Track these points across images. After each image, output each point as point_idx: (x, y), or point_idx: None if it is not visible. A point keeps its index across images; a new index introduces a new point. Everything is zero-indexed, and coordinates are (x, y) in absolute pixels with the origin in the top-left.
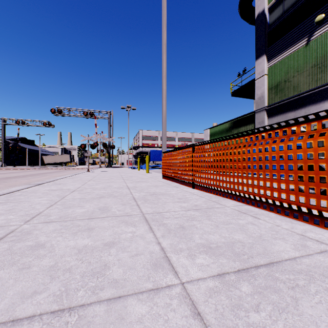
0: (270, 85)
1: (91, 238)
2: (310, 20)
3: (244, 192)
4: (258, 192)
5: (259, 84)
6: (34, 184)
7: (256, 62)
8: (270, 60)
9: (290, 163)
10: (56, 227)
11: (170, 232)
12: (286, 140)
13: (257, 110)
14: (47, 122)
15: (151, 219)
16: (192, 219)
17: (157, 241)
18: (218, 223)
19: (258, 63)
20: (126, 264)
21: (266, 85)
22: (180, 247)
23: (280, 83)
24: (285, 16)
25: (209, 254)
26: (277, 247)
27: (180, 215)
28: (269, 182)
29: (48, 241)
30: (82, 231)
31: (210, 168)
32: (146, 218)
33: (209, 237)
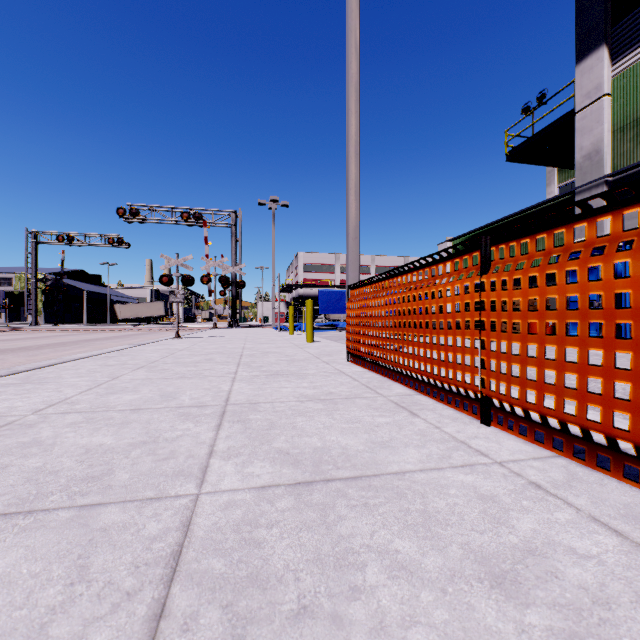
0: (619, 120)
1: None
2: None
3: None
4: None
5: (587, 122)
6: None
7: (578, 68)
8: (621, 57)
9: None
10: None
11: None
12: None
13: (580, 188)
14: (116, 237)
15: None
16: None
17: None
18: None
19: (584, 70)
20: None
21: (607, 121)
22: None
23: None
24: None
25: None
26: None
27: None
28: None
29: None
30: None
31: None
32: None
33: None
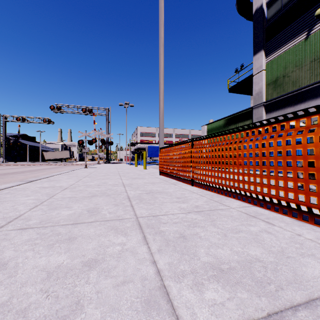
0: (268, 80)
1: (69, 252)
2: (310, 13)
3: (251, 191)
4: (268, 192)
5: (257, 80)
6: (27, 181)
7: (254, 57)
8: (269, 55)
9: (310, 159)
10: (31, 236)
11: (168, 244)
12: (305, 132)
13: (254, 106)
14: (47, 119)
15: (146, 225)
16: (194, 225)
17: (152, 259)
18: (226, 230)
19: (256, 59)
20: (107, 301)
21: (264, 80)
22: (181, 269)
23: (278, 78)
24: (283, 10)
25: (221, 282)
26: (310, 270)
27: (179, 219)
28: (283, 181)
29: (14, 258)
30: (61, 242)
31: (211, 165)
32: (140, 223)
33: (218, 252)
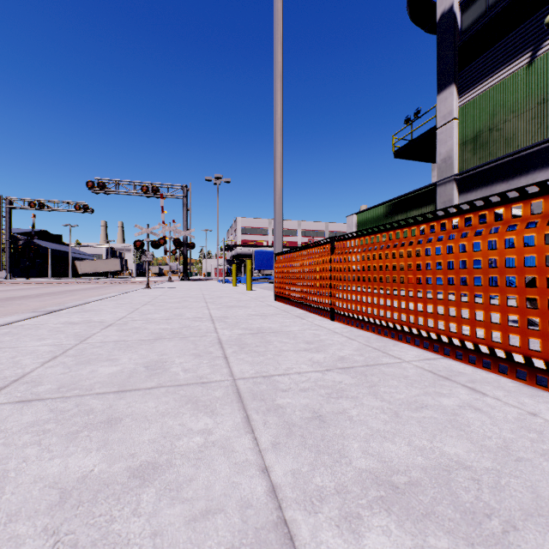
0: (463, 137)
1: (106, 449)
2: (537, 20)
3: (440, 332)
4: (471, 333)
5: (444, 136)
6: (43, 312)
7: (438, 97)
8: (464, 94)
9: None
10: (38, 415)
11: (291, 432)
12: (542, 224)
13: (439, 182)
14: (82, 204)
15: (250, 394)
16: (338, 394)
17: (261, 463)
18: (397, 405)
19: (442, 100)
20: None
21: (456, 137)
22: (317, 484)
23: (481, 133)
24: (490, 15)
25: (396, 513)
26: None
27: (311, 383)
28: (499, 313)
29: (2, 461)
30: (93, 428)
31: (367, 284)
32: (240, 390)
33: (385, 448)
